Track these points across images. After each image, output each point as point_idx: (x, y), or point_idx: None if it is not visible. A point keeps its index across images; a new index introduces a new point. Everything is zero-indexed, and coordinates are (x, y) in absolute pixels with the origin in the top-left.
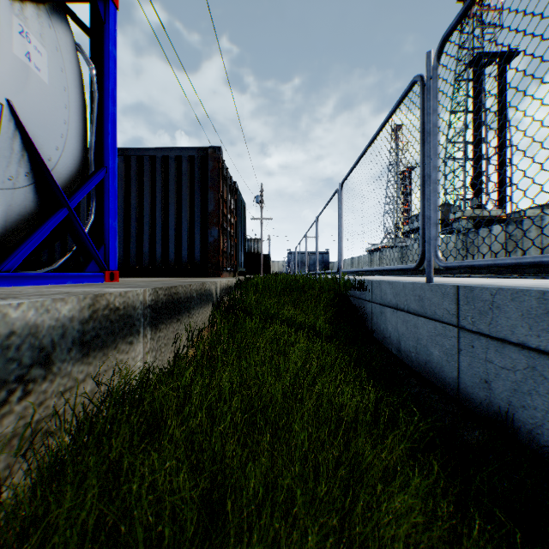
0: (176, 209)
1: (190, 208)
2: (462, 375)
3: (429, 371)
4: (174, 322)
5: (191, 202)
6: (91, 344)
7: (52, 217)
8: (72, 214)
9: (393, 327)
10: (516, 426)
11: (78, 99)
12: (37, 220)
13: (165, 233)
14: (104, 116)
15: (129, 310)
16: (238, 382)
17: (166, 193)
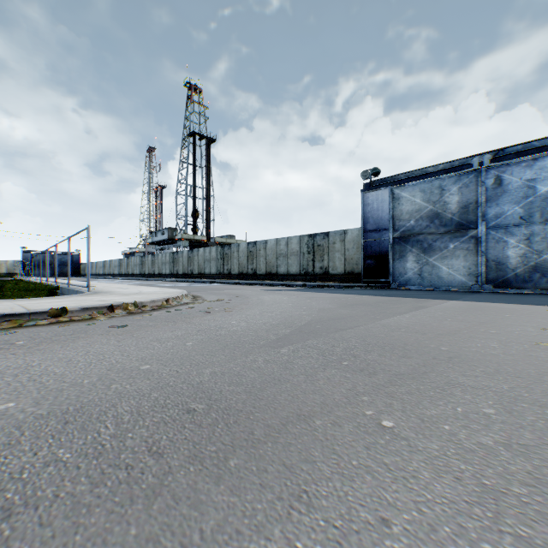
0: None
1: None
2: None
3: None
4: None
5: None
6: None
7: None
8: None
9: None
10: None
11: None
12: None
13: None
14: None
15: None
16: None
17: None
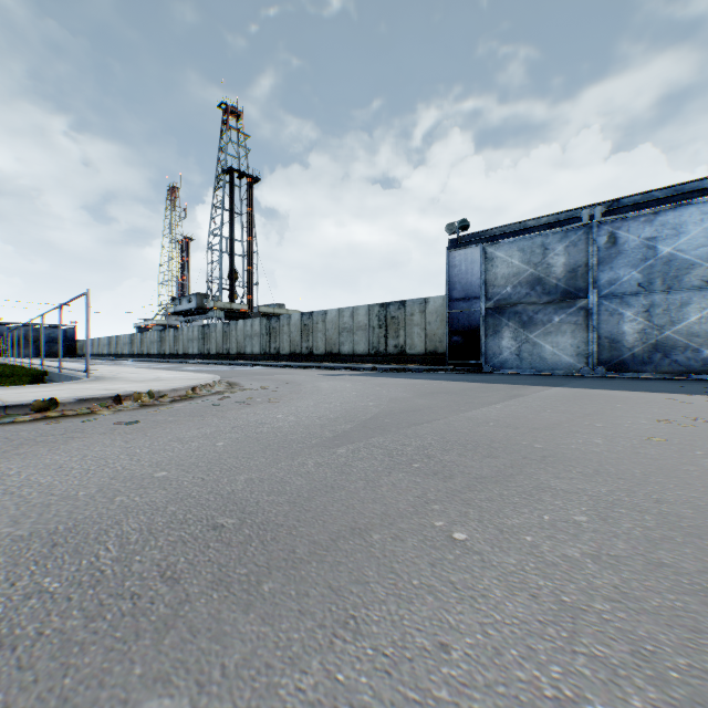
0: None
1: None
2: None
3: None
4: None
5: None
6: None
7: None
8: None
9: None
10: None
11: None
12: None
13: None
14: None
15: None
16: None
17: None
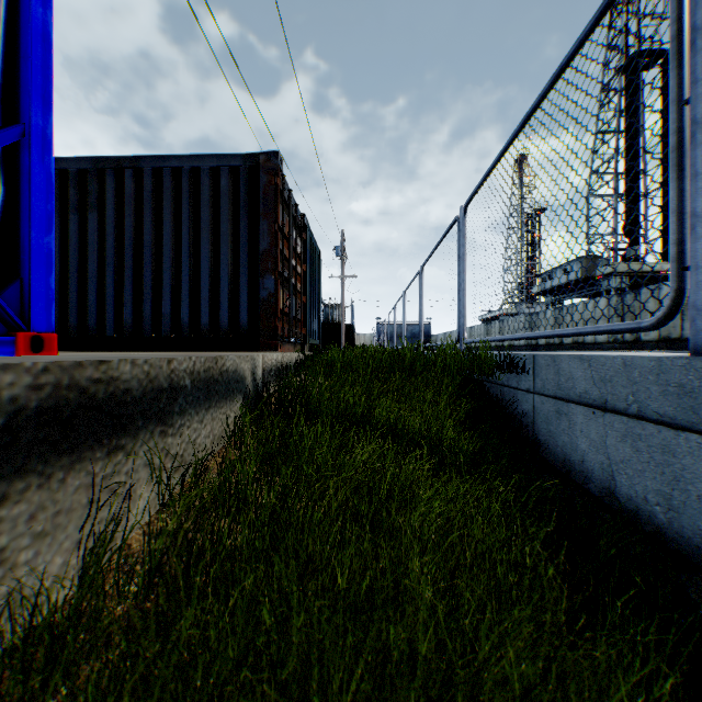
0: (211, 248)
1: (232, 246)
2: None
3: None
4: (96, 457)
5: (234, 238)
6: None
7: None
8: None
9: (592, 443)
10: None
11: None
12: None
13: (196, 285)
14: (20, 21)
15: None
16: None
17: (197, 224)
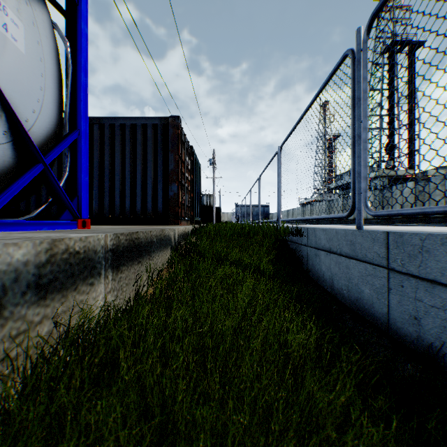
0: (142, 168)
1: (153, 167)
2: (392, 311)
3: (360, 306)
4: (135, 264)
5: (155, 163)
6: (48, 287)
7: (29, 171)
8: (47, 169)
9: (326, 267)
10: (446, 360)
11: (54, 70)
12: (15, 173)
13: (133, 188)
14: (77, 85)
15: (90, 254)
16: (192, 319)
17: (134, 155)
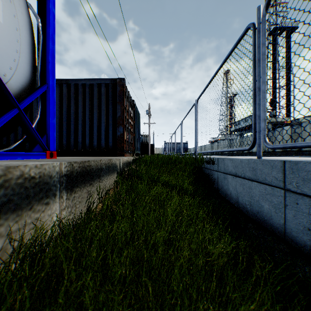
0: (97, 115)
1: (106, 114)
2: (288, 223)
3: (260, 218)
4: (87, 185)
5: (107, 111)
6: (2, 208)
7: (6, 114)
8: (21, 112)
9: (233, 187)
10: None
11: (28, 38)
12: None
13: (91, 130)
14: (46, 51)
15: (46, 179)
16: (130, 231)
17: (92, 106)
